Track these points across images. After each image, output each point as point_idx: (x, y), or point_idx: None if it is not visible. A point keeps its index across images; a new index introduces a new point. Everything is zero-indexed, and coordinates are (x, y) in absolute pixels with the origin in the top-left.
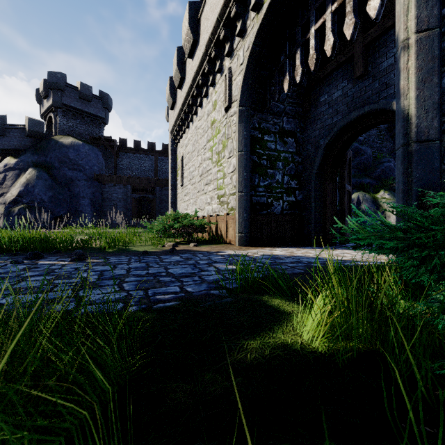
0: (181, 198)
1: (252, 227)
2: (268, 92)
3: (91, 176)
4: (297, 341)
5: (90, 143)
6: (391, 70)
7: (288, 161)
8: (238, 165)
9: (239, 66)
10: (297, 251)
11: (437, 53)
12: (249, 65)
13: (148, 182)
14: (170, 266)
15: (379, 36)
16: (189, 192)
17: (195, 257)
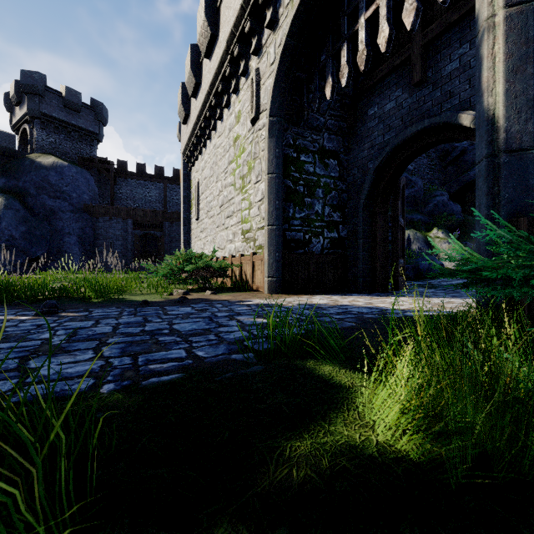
0: (197, 235)
1: (285, 270)
2: (306, 99)
3: (79, 207)
4: (369, 437)
5: (79, 165)
6: (455, 76)
7: (330, 188)
8: (268, 191)
9: (269, 66)
10: (342, 299)
11: (532, 34)
12: (283, 63)
13: (154, 215)
14: (176, 320)
15: (442, 33)
16: (206, 228)
17: (212, 308)
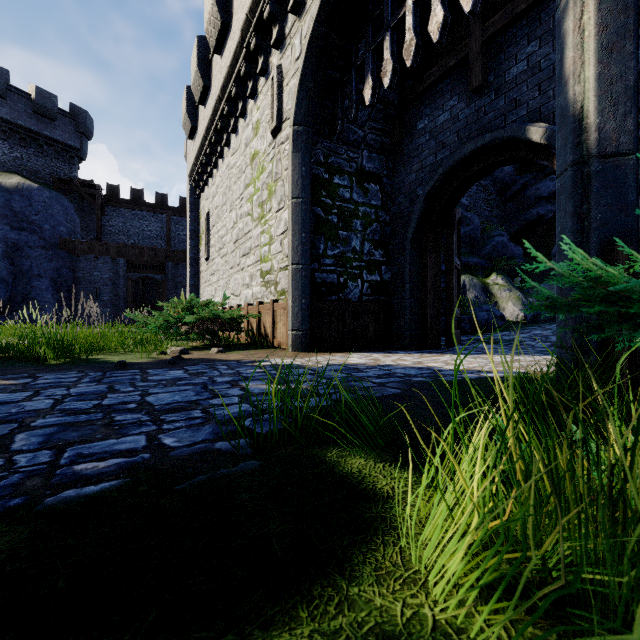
0: (206, 279)
1: (314, 321)
2: (340, 105)
3: (54, 242)
4: (420, 611)
5: (54, 188)
6: (522, 80)
7: (371, 220)
8: (292, 221)
9: (294, 62)
10: (385, 357)
11: None
12: (310, 56)
13: (154, 254)
14: (154, 389)
15: (507, 27)
16: (218, 270)
17: (212, 371)
